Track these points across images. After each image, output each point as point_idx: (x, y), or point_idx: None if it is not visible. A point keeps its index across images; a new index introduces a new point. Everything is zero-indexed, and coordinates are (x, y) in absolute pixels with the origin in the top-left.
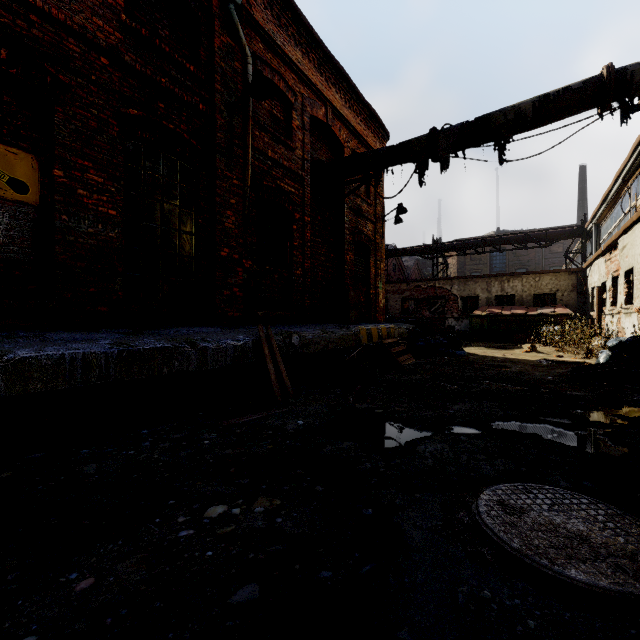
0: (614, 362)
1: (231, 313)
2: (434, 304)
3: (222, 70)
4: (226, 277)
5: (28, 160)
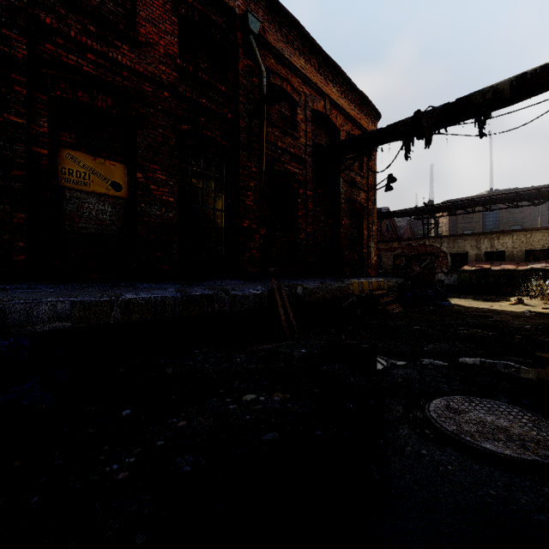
0: None
1: (251, 269)
2: (424, 260)
3: (244, 86)
4: (247, 242)
5: (122, 168)
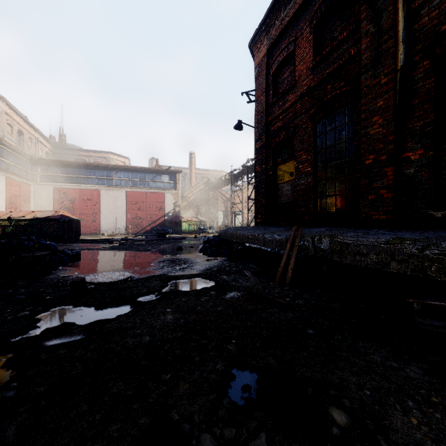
0: None
1: (376, 216)
2: None
3: None
4: (371, 182)
5: (293, 163)
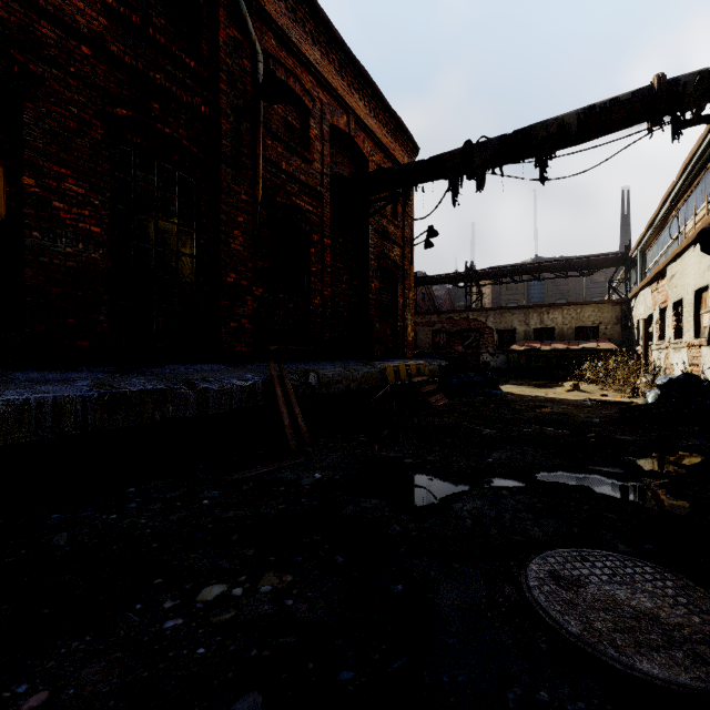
0: (664, 402)
1: (239, 348)
2: (467, 338)
3: (228, 68)
4: (233, 307)
5: None
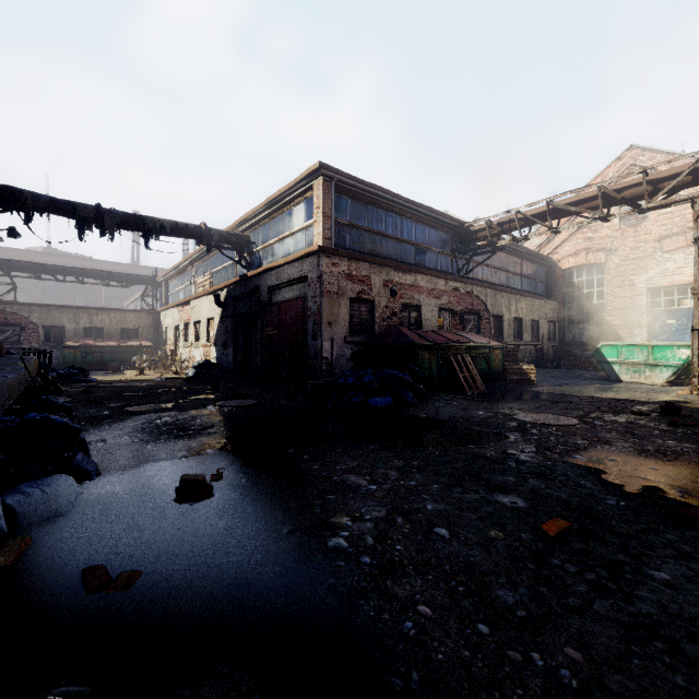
0: (202, 373)
1: None
2: (4, 332)
3: None
4: None
5: None
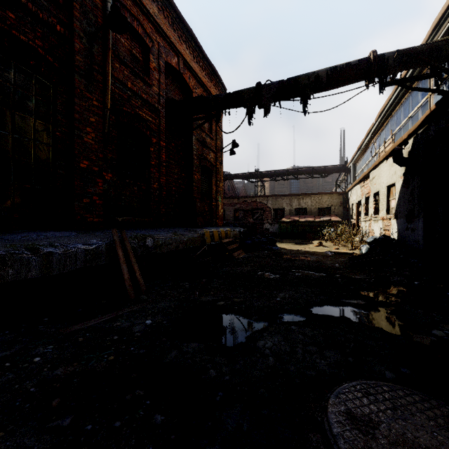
0: (374, 253)
1: (91, 219)
2: (256, 213)
3: (81, 0)
4: (85, 186)
5: None
